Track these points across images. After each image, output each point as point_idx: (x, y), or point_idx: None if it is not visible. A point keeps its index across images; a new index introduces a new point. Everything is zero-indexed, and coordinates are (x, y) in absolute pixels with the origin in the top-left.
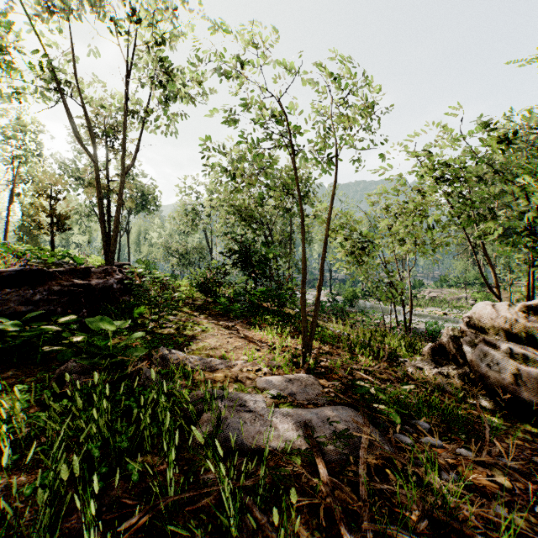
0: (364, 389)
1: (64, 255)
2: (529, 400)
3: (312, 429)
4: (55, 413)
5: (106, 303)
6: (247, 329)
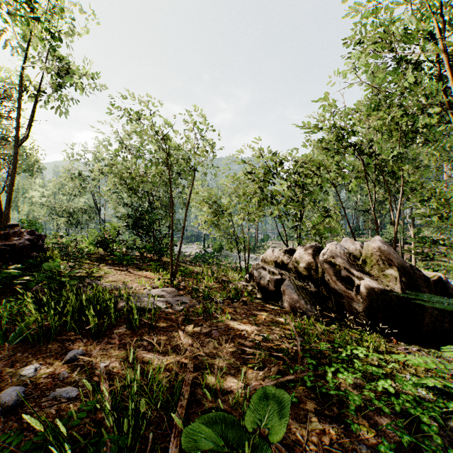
0: (195, 288)
1: None
2: (271, 290)
3: (169, 303)
4: (52, 300)
5: (23, 257)
6: (137, 271)
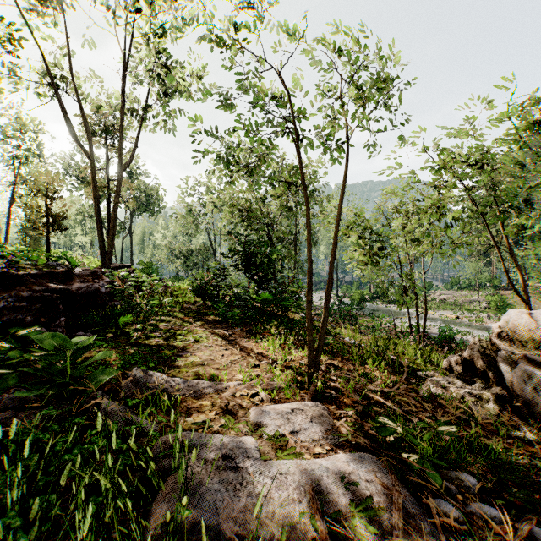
0: (388, 431)
1: (59, 256)
2: None
3: (321, 497)
4: None
5: (91, 309)
6: (246, 338)
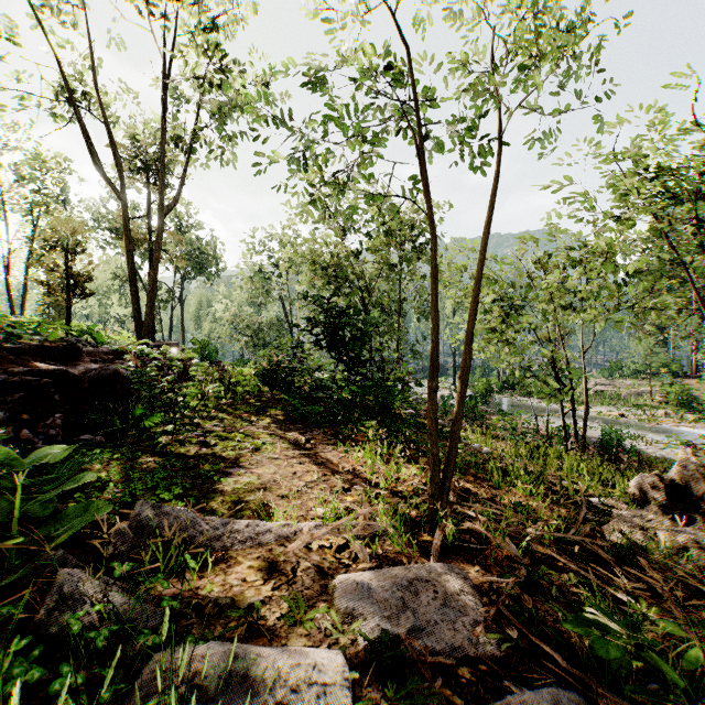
0: (609, 645)
1: (82, 330)
2: None
3: None
4: None
5: (107, 401)
6: (332, 445)
